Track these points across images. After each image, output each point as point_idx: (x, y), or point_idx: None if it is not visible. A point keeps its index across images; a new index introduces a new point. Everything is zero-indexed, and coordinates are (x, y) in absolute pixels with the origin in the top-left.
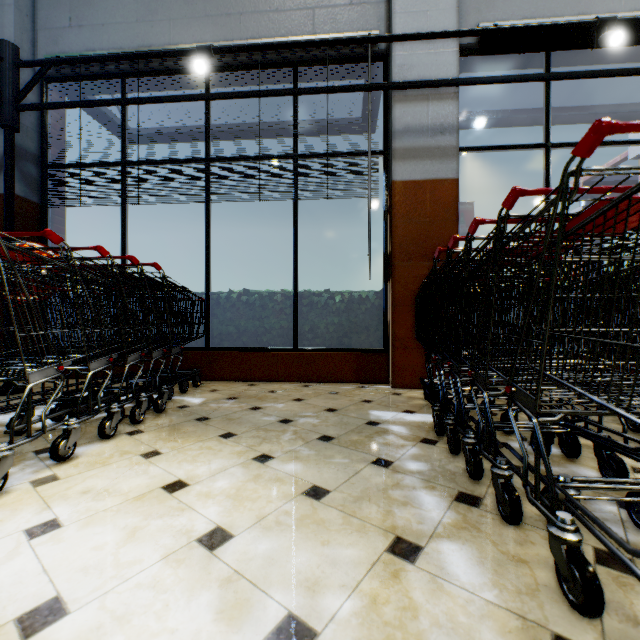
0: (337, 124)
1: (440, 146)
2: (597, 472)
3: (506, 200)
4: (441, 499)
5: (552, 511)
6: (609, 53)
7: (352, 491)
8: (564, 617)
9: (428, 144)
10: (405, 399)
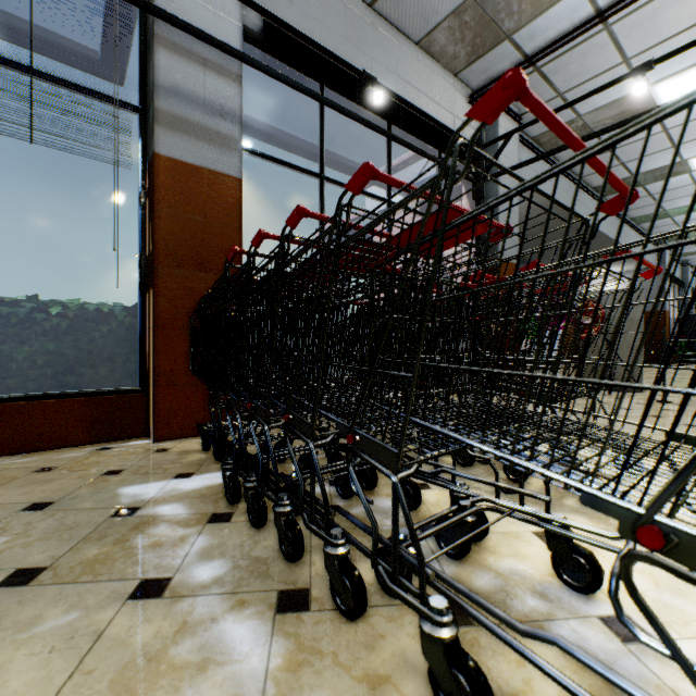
0: (54, 41)
1: (221, 132)
2: None
3: (353, 180)
4: (259, 621)
5: (423, 600)
6: (364, 115)
7: (89, 695)
8: None
9: (206, 123)
10: (176, 456)
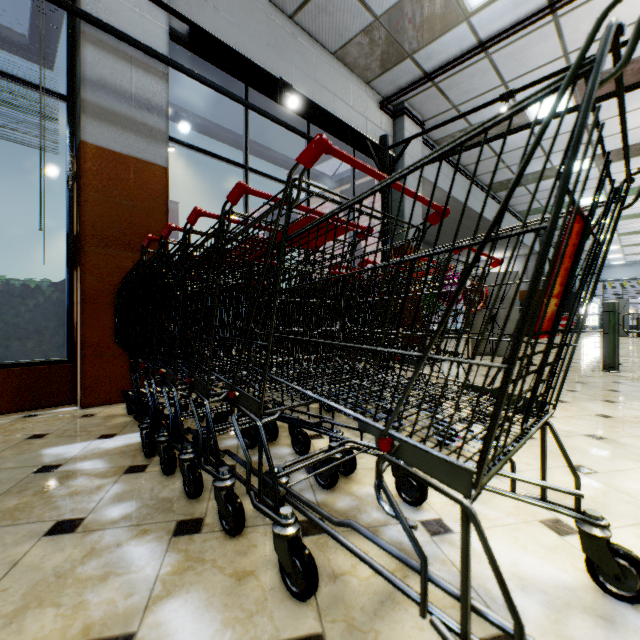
0: None
1: (148, 124)
2: (291, 448)
3: (232, 194)
4: (157, 543)
5: (276, 510)
6: (286, 114)
7: (3, 606)
8: (291, 614)
9: (133, 115)
10: (102, 420)
